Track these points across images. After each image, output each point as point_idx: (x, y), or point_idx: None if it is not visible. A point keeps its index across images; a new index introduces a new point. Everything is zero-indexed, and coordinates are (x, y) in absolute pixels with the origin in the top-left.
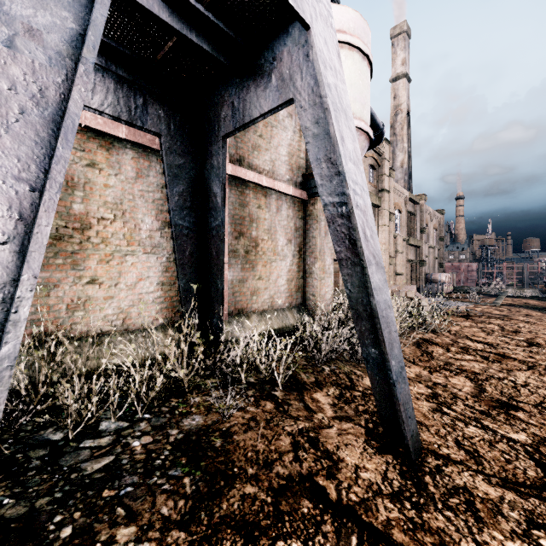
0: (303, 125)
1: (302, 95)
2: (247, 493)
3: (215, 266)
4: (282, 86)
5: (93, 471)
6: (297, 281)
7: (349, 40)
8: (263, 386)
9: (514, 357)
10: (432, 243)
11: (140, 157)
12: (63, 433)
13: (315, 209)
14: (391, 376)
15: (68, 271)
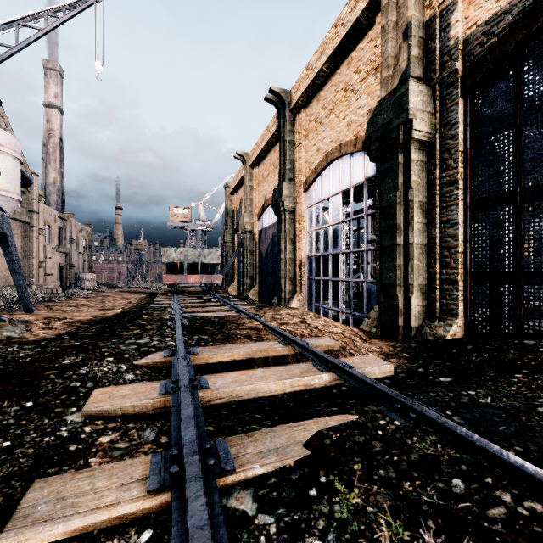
0: None
1: None
2: None
3: None
4: None
5: None
6: None
7: (6, 151)
8: None
9: (88, 306)
10: (82, 250)
11: None
12: None
13: None
14: (26, 296)
15: None
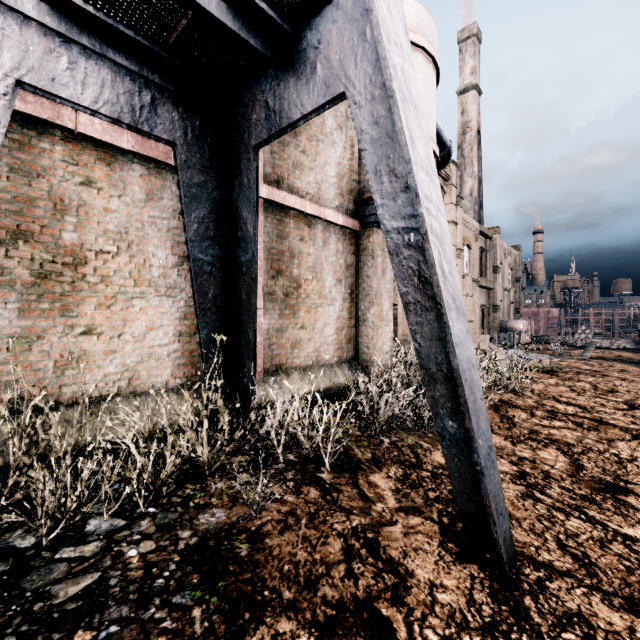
0: (357, 127)
1: (356, 88)
2: (282, 632)
3: (245, 312)
4: (331, 77)
5: (66, 598)
6: (348, 330)
7: (411, 38)
8: (305, 466)
9: (613, 424)
10: (507, 285)
11: (151, 174)
12: (35, 537)
13: (370, 242)
14: (477, 461)
15: (56, 319)
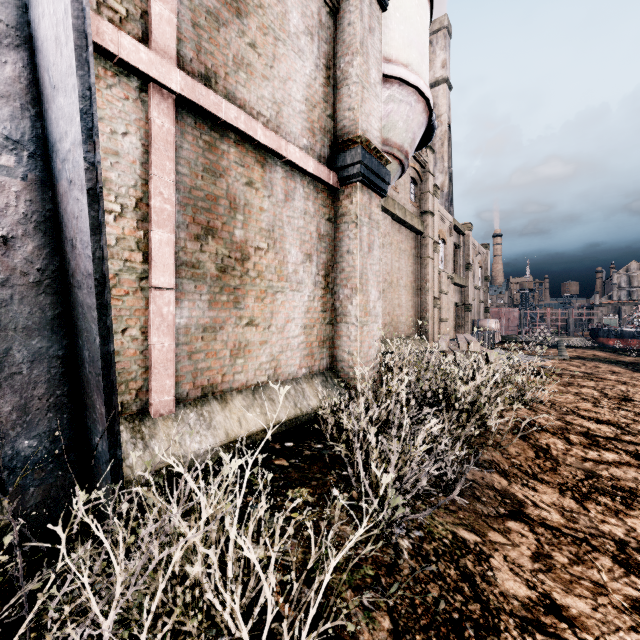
0: None
1: None
2: None
3: (83, 281)
4: None
5: None
6: (321, 328)
7: None
8: None
9: None
10: (477, 283)
11: None
12: None
13: (352, 204)
14: None
15: None
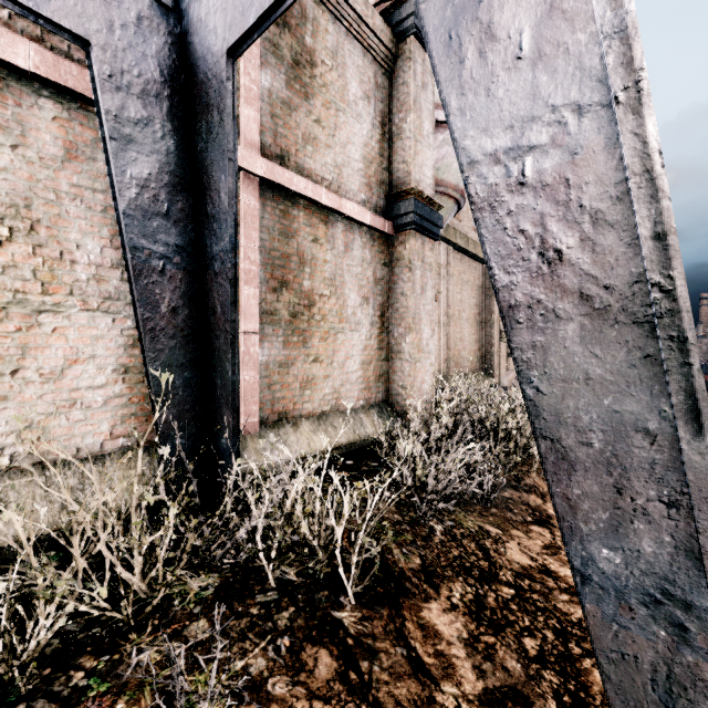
0: None
1: None
2: None
3: (221, 335)
4: None
5: None
6: (377, 364)
7: None
8: (313, 595)
9: None
10: None
11: (73, 119)
12: None
13: (406, 250)
14: None
15: None
